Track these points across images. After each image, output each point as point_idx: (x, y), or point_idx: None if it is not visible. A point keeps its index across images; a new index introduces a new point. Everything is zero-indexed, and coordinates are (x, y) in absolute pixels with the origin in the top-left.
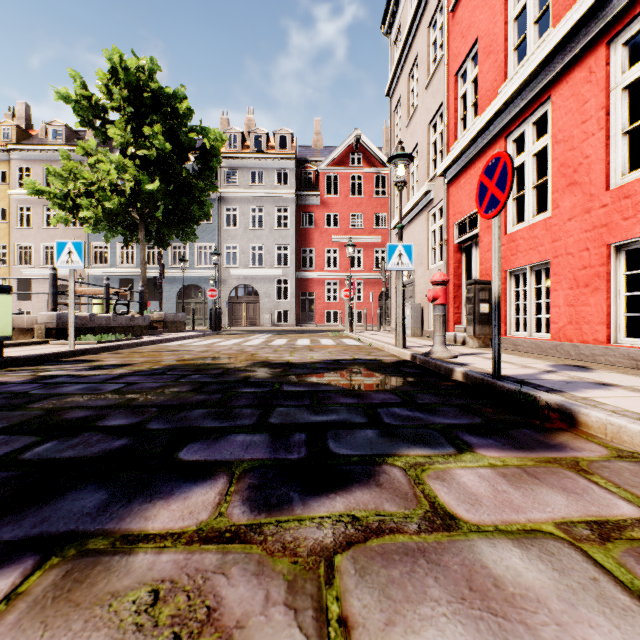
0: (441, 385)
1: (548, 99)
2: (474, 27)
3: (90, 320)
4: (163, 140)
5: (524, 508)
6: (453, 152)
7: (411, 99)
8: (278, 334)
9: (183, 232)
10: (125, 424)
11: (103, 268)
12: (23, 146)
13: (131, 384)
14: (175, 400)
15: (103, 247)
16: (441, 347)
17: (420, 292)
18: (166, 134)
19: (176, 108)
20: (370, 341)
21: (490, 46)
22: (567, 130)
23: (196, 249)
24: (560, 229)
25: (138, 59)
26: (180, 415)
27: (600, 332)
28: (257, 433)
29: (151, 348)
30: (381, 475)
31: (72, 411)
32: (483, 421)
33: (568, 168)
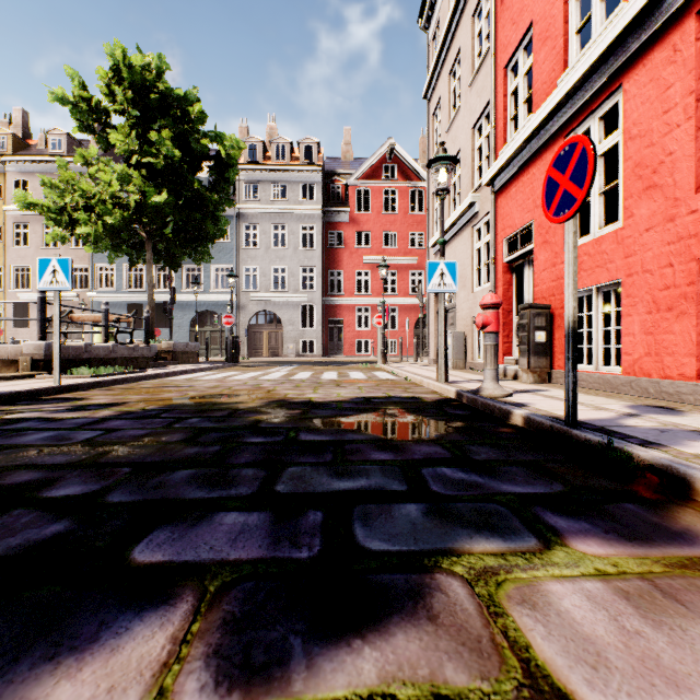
0: (498, 432)
1: (619, 88)
2: (527, 11)
3: (85, 350)
4: (171, 146)
5: (685, 677)
6: (502, 156)
7: (452, 100)
8: (302, 366)
9: (196, 252)
10: (77, 494)
11: (109, 292)
12: (20, 157)
13: (111, 431)
14: (158, 455)
15: (109, 269)
16: (493, 383)
17: (463, 319)
18: (176, 140)
19: (187, 111)
20: (406, 375)
21: (547, 31)
22: (644, 123)
23: (212, 271)
24: (635, 242)
25: (144, 56)
26: (157, 479)
27: (688, 366)
28: (255, 510)
29: (153, 383)
30: (434, 595)
31: (16, 472)
32: (565, 489)
33: (645, 168)
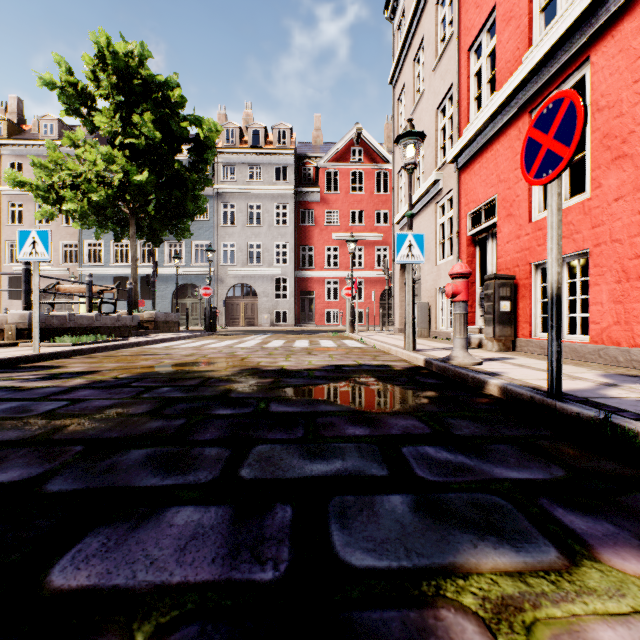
0: (475, 403)
1: (586, 61)
2: None
3: (69, 320)
4: (152, 128)
5: None
6: (467, 134)
7: (416, 85)
8: (276, 335)
9: (177, 228)
10: (12, 481)
11: (97, 266)
12: (14, 141)
13: (76, 402)
14: (117, 430)
15: (97, 245)
16: (462, 352)
17: (427, 290)
18: (157, 123)
19: (167, 96)
20: (374, 343)
21: (511, 11)
22: (613, 94)
23: (192, 247)
24: (603, 212)
25: (127, 43)
26: (109, 460)
27: None
28: (213, 504)
29: (132, 351)
30: None
31: None
32: (568, 474)
33: (614, 139)
